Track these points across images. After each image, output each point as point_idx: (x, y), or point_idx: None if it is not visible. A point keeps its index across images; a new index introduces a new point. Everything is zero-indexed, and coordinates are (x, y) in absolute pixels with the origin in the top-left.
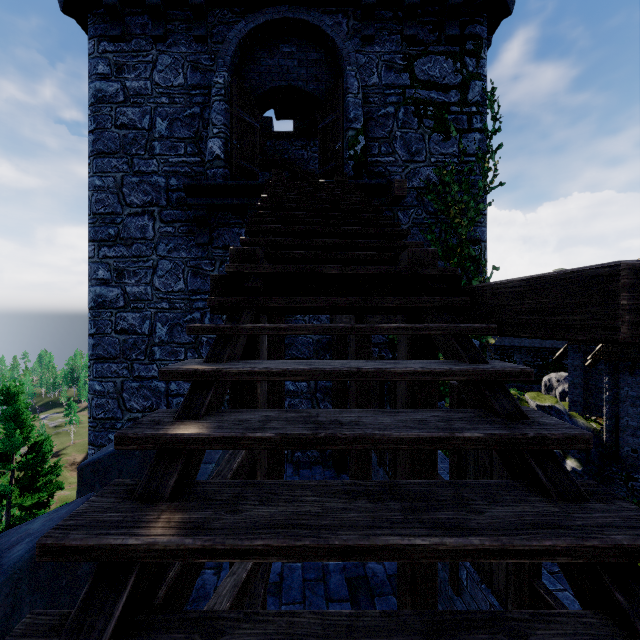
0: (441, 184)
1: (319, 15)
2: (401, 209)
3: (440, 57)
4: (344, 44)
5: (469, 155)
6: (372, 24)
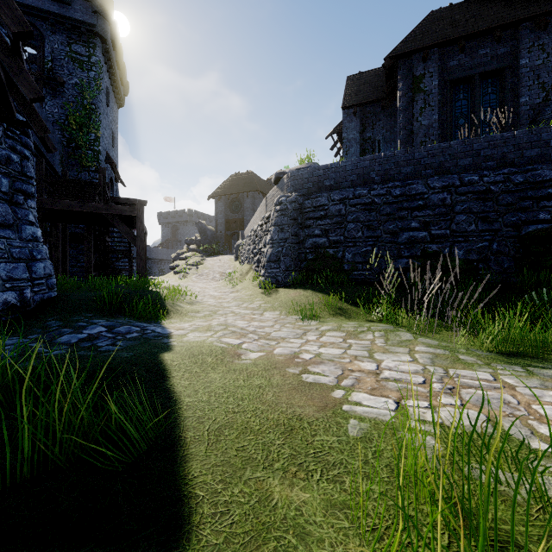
0: (81, 85)
1: (34, 20)
2: (67, 89)
3: (81, 46)
4: (44, 32)
5: (91, 78)
6: (55, 29)
